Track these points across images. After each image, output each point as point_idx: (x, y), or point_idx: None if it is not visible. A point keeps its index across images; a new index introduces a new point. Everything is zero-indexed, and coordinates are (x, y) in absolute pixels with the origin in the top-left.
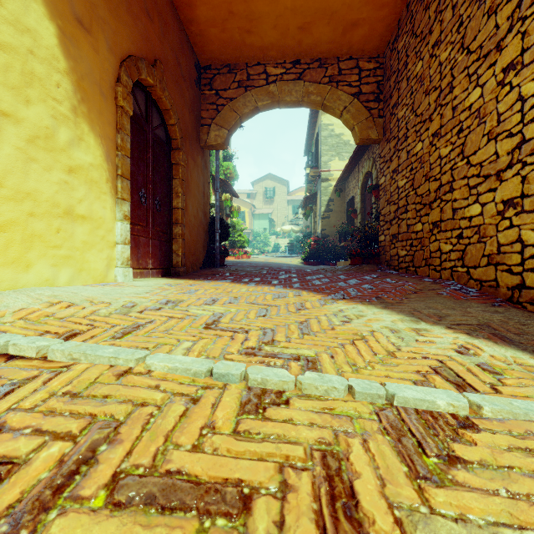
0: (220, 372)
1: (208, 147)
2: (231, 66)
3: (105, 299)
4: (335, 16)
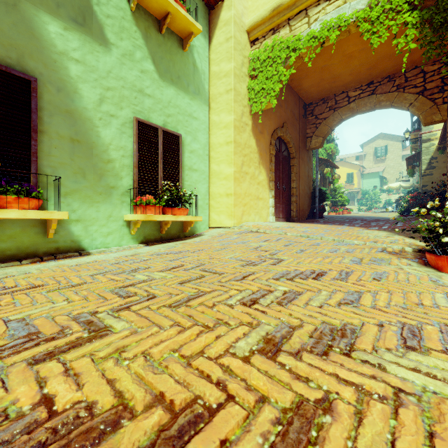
0: (303, 235)
1: (310, 149)
2: (325, 99)
3: (270, 225)
4: (393, 55)
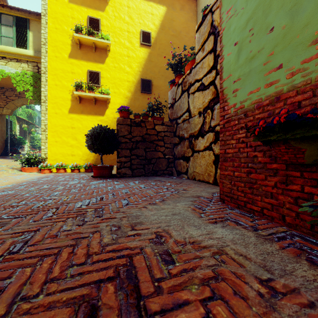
0: None
1: (3, 114)
2: (13, 89)
3: None
4: None
